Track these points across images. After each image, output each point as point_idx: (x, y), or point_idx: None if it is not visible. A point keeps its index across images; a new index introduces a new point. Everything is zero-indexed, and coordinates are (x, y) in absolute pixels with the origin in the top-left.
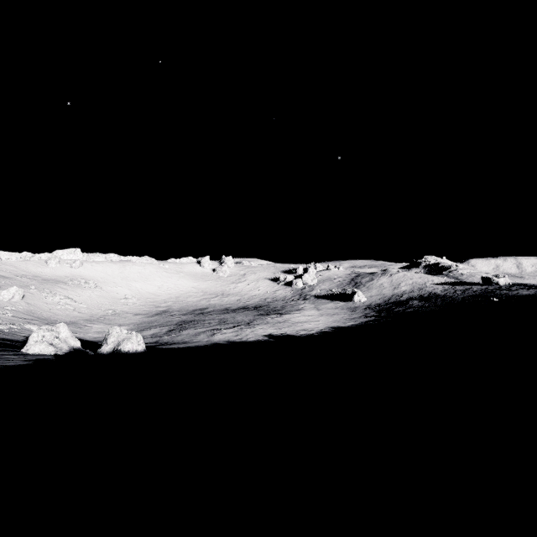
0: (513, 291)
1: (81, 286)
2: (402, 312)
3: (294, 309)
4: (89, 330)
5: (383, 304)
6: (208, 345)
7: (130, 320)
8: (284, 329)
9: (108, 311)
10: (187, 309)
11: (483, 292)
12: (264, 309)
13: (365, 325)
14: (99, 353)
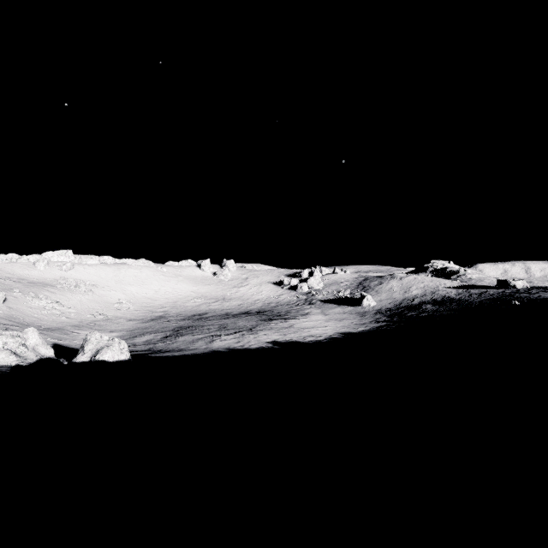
0: (534, 294)
1: (71, 290)
2: (415, 317)
3: (300, 314)
4: (76, 336)
5: (394, 308)
6: (206, 353)
7: (123, 326)
8: (289, 335)
9: (100, 316)
10: (185, 314)
11: (501, 295)
12: (268, 314)
13: (377, 330)
14: (74, 363)
